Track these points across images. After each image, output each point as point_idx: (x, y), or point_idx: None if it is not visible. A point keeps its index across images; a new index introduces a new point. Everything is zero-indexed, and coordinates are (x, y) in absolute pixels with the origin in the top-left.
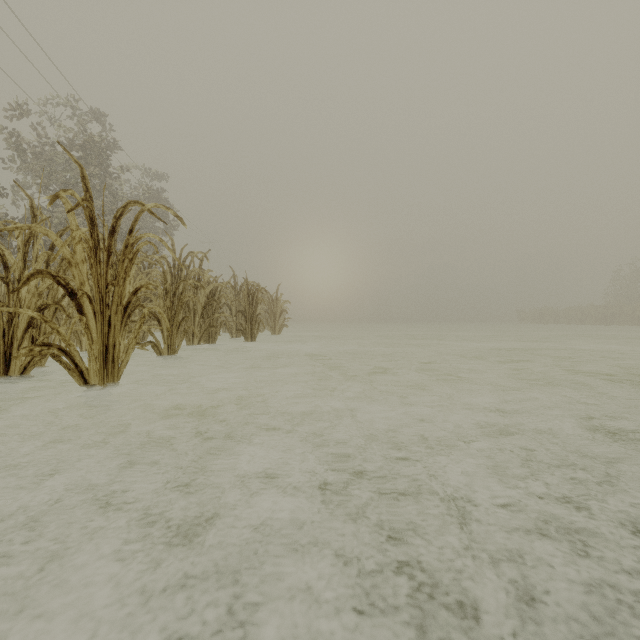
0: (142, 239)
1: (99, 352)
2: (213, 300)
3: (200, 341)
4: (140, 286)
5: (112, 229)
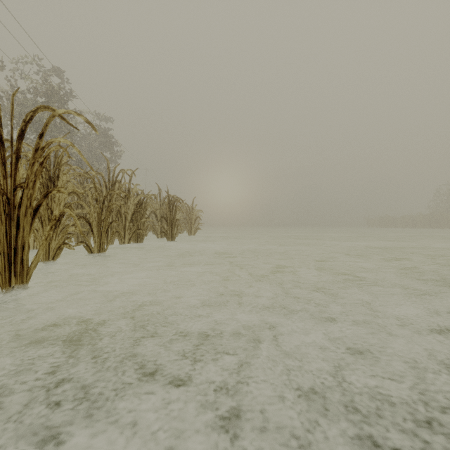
0: (94, 165)
1: (2, 254)
2: (140, 208)
3: (130, 241)
4: (51, 189)
5: (21, 132)
